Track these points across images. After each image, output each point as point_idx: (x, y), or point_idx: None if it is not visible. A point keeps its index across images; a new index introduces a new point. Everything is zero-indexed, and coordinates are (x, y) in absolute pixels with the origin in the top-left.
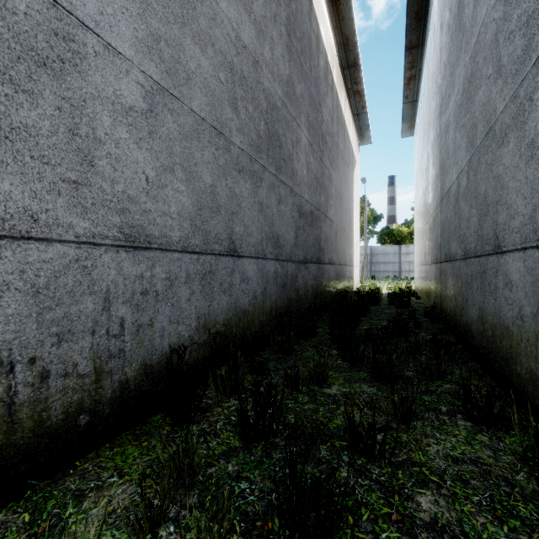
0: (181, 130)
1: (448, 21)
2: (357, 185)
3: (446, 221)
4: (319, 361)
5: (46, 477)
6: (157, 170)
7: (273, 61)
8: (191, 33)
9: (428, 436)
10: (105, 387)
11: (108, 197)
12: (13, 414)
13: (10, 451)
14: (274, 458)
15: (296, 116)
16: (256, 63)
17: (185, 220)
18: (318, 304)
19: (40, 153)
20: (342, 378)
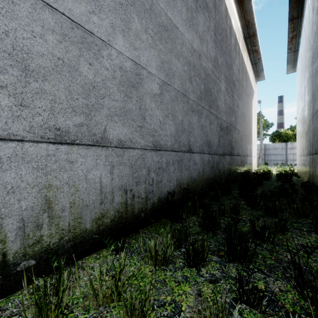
0: (171, 98)
1: (316, 8)
2: (255, 107)
3: (316, 129)
4: (235, 203)
5: (134, 232)
6: (163, 117)
7: (207, 52)
8: (174, 54)
9: (293, 238)
10: (148, 204)
11: (149, 131)
12: (127, 208)
13: (126, 220)
14: (218, 237)
15: (219, 76)
16: (199, 56)
17: (172, 137)
18: (231, 178)
19: (132, 118)
20: (247, 213)
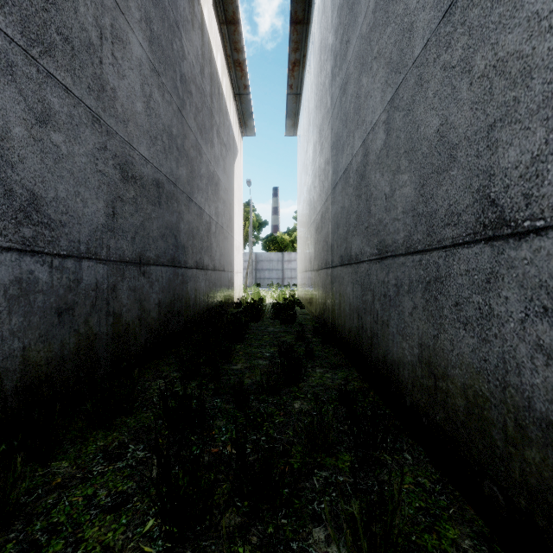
0: None
1: None
2: (240, 179)
3: (343, 212)
4: None
5: None
6: None
7: None
8: None
9: None
10: None
11: None
12: None
13: None
14: None
15: None
16: None
17: None
18: (174, 329)
19: None
20: None
